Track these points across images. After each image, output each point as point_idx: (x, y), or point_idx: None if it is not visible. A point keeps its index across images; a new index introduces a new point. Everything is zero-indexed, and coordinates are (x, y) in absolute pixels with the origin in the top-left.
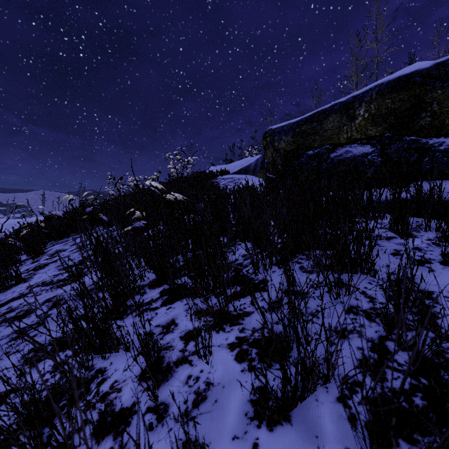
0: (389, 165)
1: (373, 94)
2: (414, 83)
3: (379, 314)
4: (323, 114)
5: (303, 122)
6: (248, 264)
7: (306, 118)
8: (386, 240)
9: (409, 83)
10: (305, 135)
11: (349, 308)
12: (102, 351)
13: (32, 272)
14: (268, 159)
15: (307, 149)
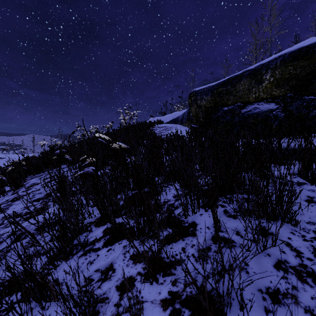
0: (291, 119)
1: (278, 62)
2: (313, 52)
3: (310, 274)
4: (236, 78)
5: (220, 85)
6: (178, 205)
7: (222, 82)
8: (297, 185)
9: (309, 53)
10: (221, 95)
11: (277, 263)
12: (43, 300)
13: (10, 203)
14: (192, 113)
15: (223, 105)
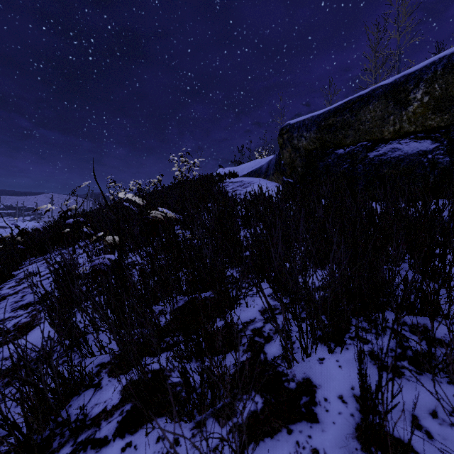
0: None
1: (438, 69)
2: None
3: None
4: (360, 101)
5: (331, 113)
6: (271, 334)
7: (335, 108)
8: None
9: None
10: (333, 130)
11: None
12: None
13: None
14: (285, 160)
15: (336, 147)
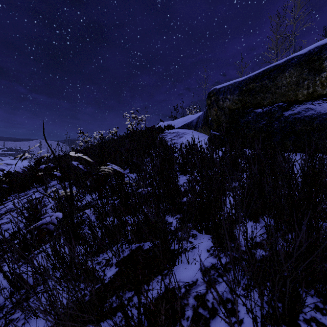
0: None
1: None
2: None
3: None
4: (277, 69)
5: (251, 80)
6: (216, 305)
7: (254, 75)
8: None
9: None
10: (253, 93)
11: None
12: None
13: None
14: (212, 117)
15: (255, 107)
